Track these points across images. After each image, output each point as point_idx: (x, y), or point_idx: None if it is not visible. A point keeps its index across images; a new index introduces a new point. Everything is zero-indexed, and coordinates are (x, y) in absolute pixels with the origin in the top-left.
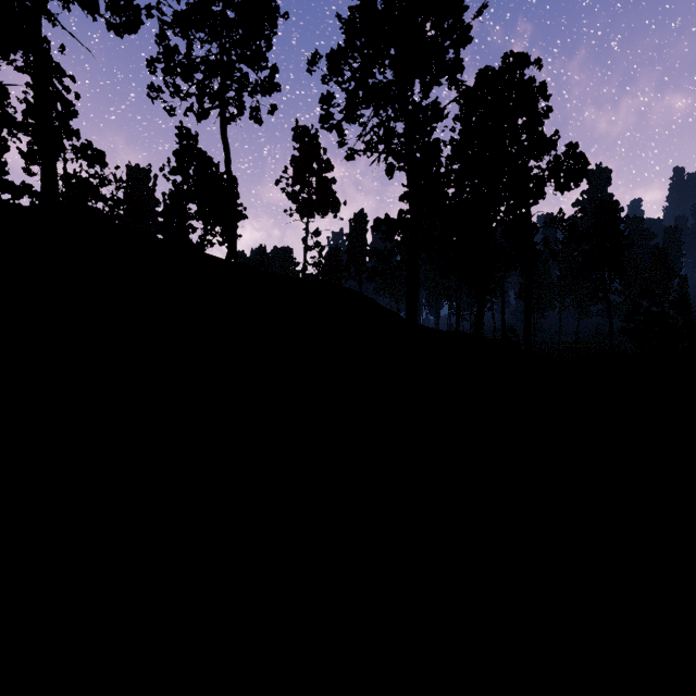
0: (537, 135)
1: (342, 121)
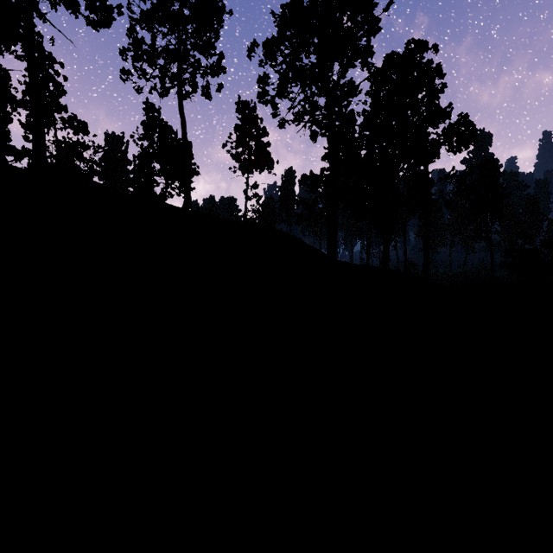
0: (434, 107)
1: (275, 96)
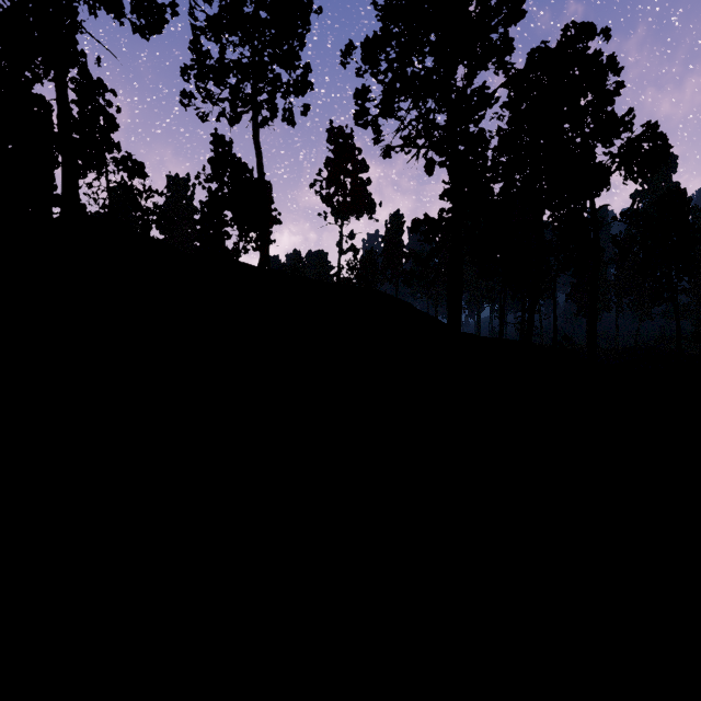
0: (607, 115)
1: (377, 116)
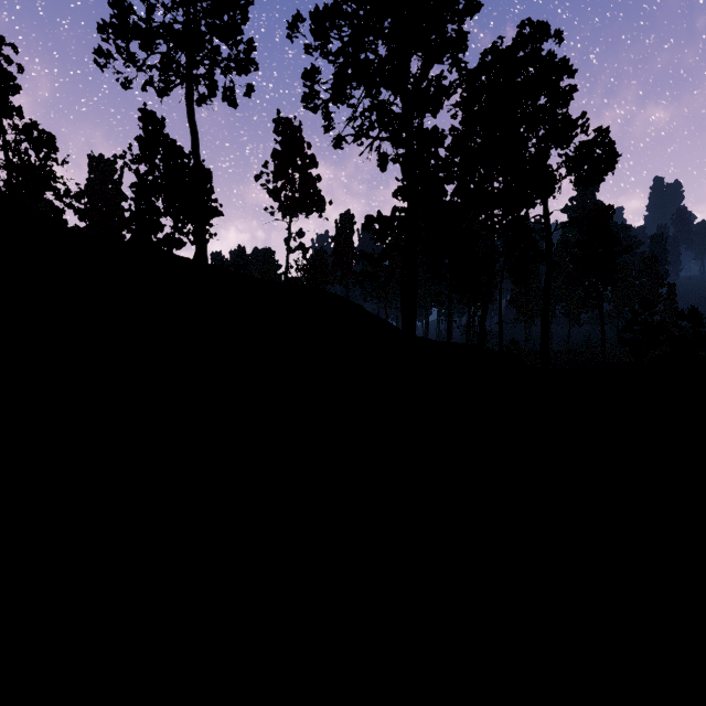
0: (562, 117)
1: (328, 101)
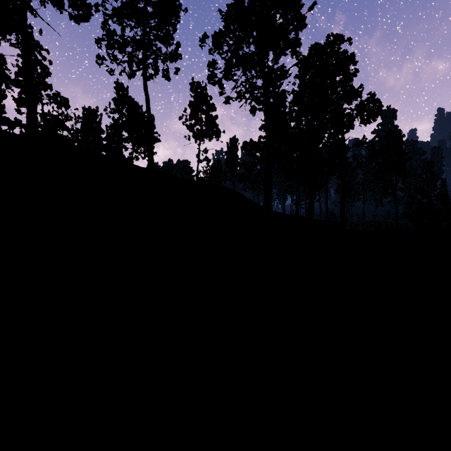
0: (349, 87)
1: (222, 78)
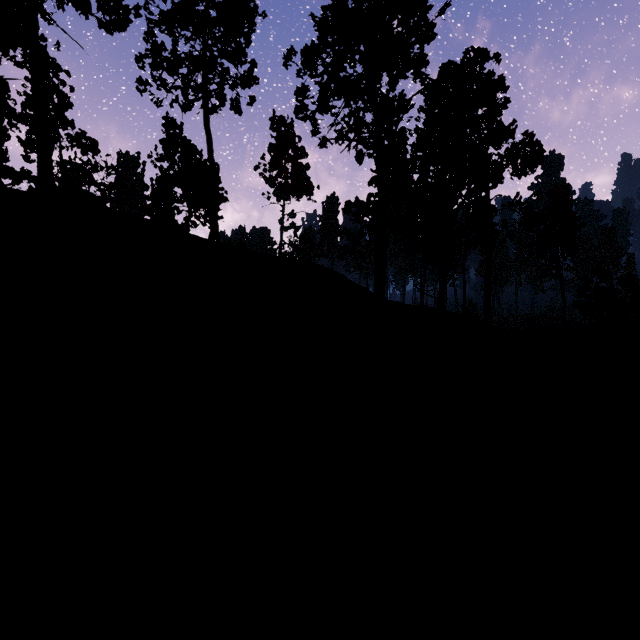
0: (496, 124)
1: (315, 111)
